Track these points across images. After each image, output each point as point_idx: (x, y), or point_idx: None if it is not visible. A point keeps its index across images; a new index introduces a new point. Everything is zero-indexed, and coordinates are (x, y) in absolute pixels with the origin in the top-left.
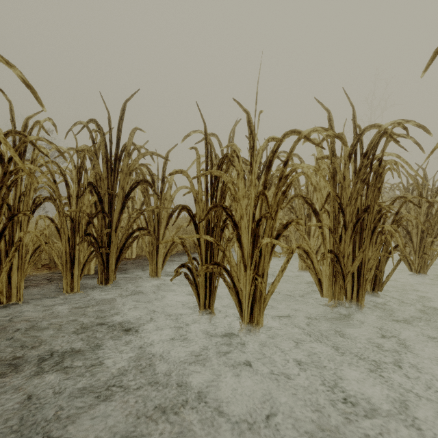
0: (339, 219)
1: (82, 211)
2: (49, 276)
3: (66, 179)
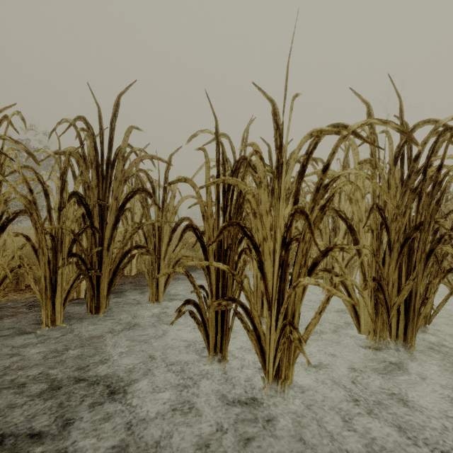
0: (382, 238)
1: (64, 227)
2: (31, 302)
3: (45, 188)
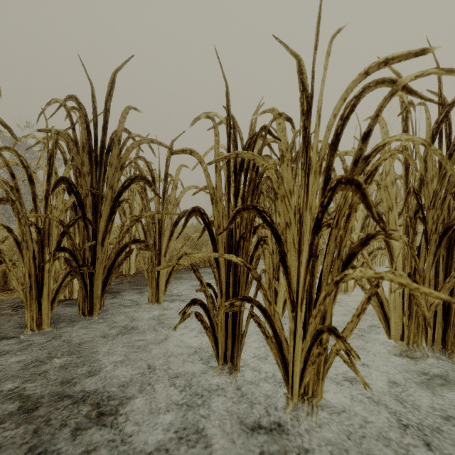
0: (416, 228)
1: (51, 217)
2: (18, 302)
3: (29, 173)
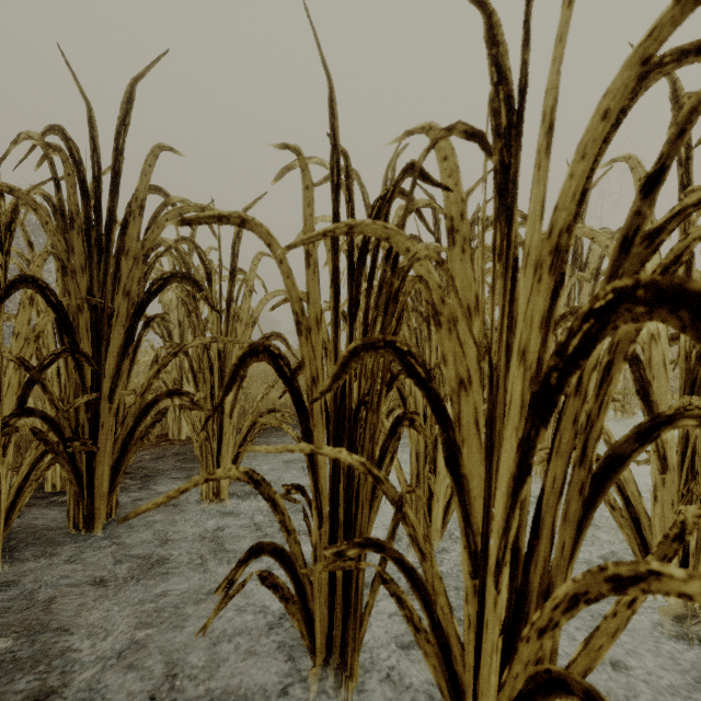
0: None
1: None
2: None
3: None
